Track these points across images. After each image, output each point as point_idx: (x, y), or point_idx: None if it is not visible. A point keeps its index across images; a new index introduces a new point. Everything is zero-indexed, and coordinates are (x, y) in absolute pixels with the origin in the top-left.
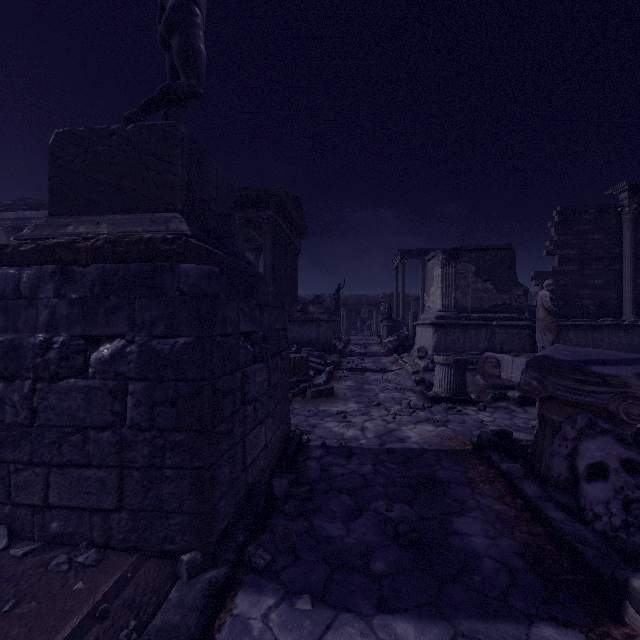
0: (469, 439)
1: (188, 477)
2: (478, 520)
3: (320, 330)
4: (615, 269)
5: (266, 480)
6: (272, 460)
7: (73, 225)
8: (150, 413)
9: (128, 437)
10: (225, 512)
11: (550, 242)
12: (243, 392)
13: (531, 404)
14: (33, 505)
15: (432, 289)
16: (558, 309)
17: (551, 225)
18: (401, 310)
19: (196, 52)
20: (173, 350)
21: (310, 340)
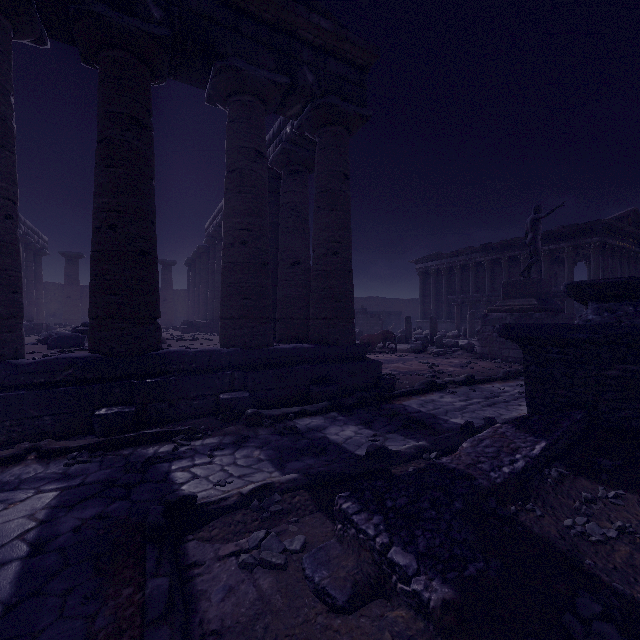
0: None
1: None
2: None
3: None
4: None
5: None
6: None
7: (508, 302)
8: None
9: None
10: None
11: None
12: None
13: None
14: (506, 356)
15: None
16: None
17: None
18: None
19: (538, 249)
20: None
21: None
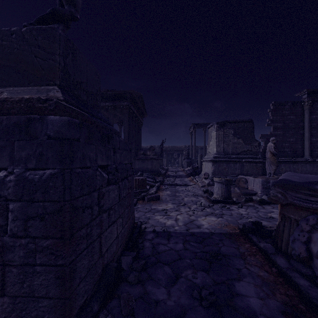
0: (236, 225)
1: (53, 272)
2: (251, 284)
3: (153, 164)
4: (300, 133)
5: (118, 257)
6: (122, 243)
7: None
8: (24, 225)
9: (9, 243)
10: (84, 290)
11: (269, 119)
12: (100, 205)
13: (266, 203)
14: None
15: (211, 142)
16: None
17: (269, 111)
18: (194, 154)
19: None
20: (41, 179)
21: (147, 169)
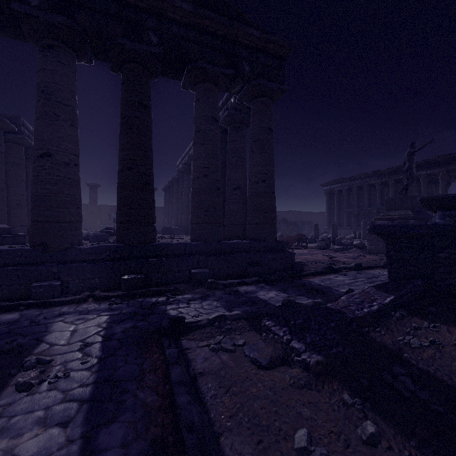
0: None
1: None
2: None
3: None
4: None
5: None
6: None
7: (390, 213)
8: None
9: None
10: None
11: None
12: None
13: None
14: None
15: None
16: None
17: None
18: None
19: (413, 174)
20: None
21: None
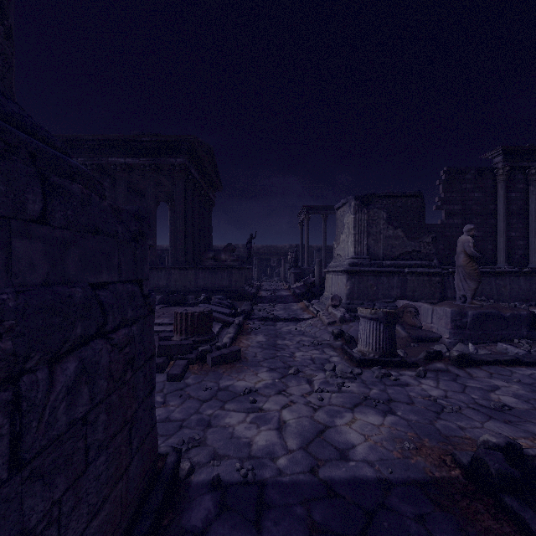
0: (441, 445)
1: None
2: None
3: (232, 277)
4: (491, 223)
5: None
6: None
7: None
8: None
9: None
10: None
11: (438, 198)
12: None
13: (471, 364)
14: None
15: (342, 236)
16: (445, 258)
17: (439, 183)
18: (306, 259)
19: None
20: None
21: (222, 287)
